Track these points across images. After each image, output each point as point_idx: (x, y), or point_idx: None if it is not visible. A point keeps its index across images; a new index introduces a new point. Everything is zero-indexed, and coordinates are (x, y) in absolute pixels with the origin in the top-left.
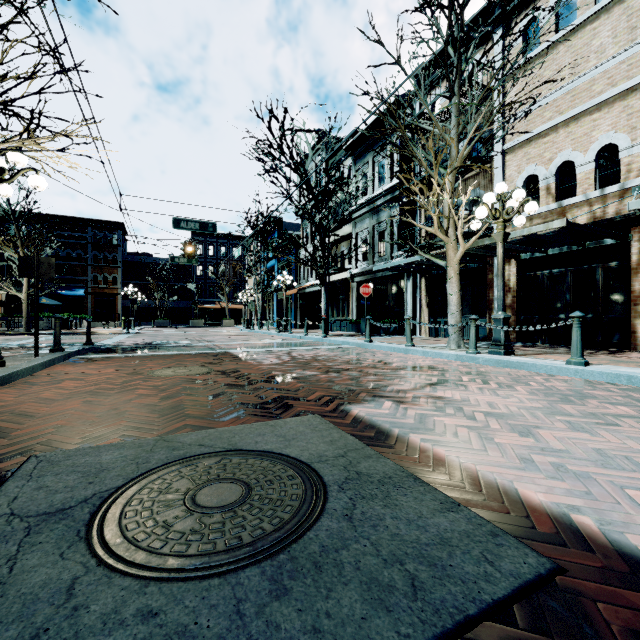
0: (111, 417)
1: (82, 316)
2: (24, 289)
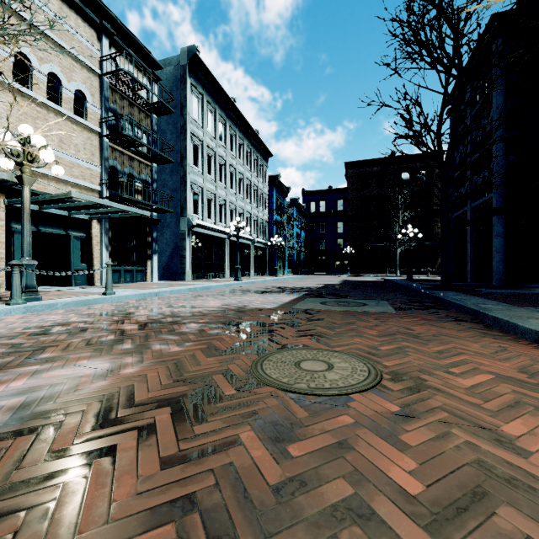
0: (381, 319)
1: None
2: None
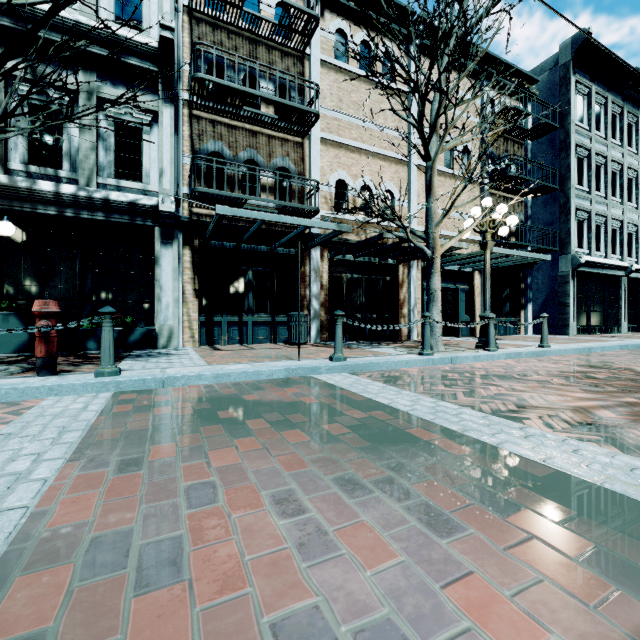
0: None
1: None
2: None
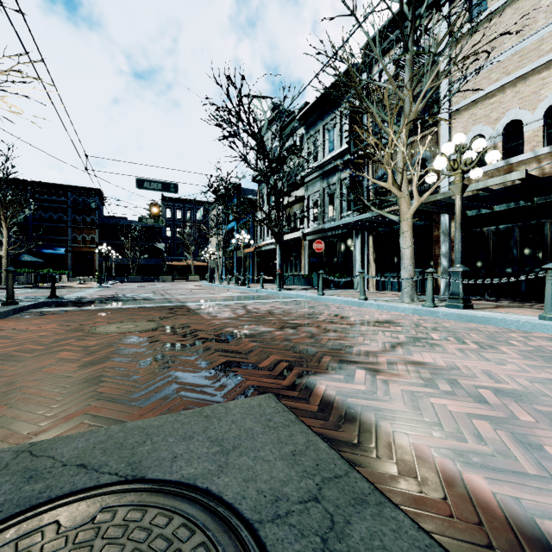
0: None
1: (61, 272)
2: (4, 247)
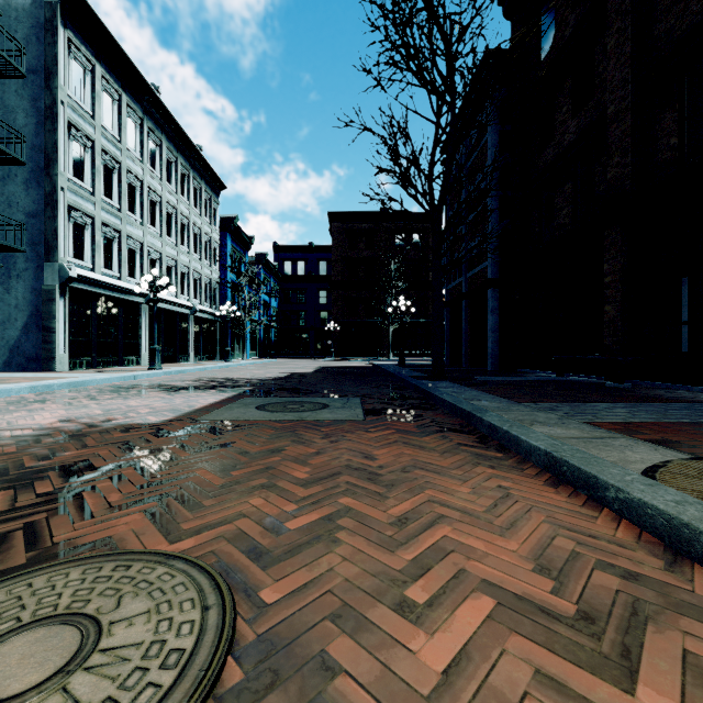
0: (334, 435)
1: None
2: None
